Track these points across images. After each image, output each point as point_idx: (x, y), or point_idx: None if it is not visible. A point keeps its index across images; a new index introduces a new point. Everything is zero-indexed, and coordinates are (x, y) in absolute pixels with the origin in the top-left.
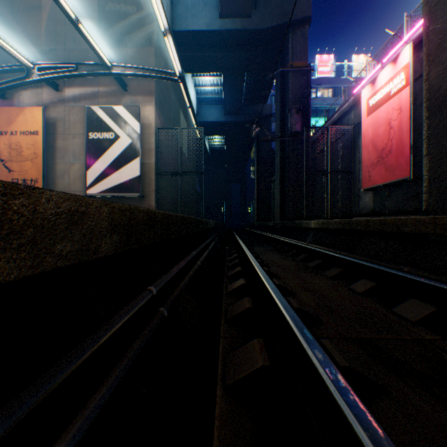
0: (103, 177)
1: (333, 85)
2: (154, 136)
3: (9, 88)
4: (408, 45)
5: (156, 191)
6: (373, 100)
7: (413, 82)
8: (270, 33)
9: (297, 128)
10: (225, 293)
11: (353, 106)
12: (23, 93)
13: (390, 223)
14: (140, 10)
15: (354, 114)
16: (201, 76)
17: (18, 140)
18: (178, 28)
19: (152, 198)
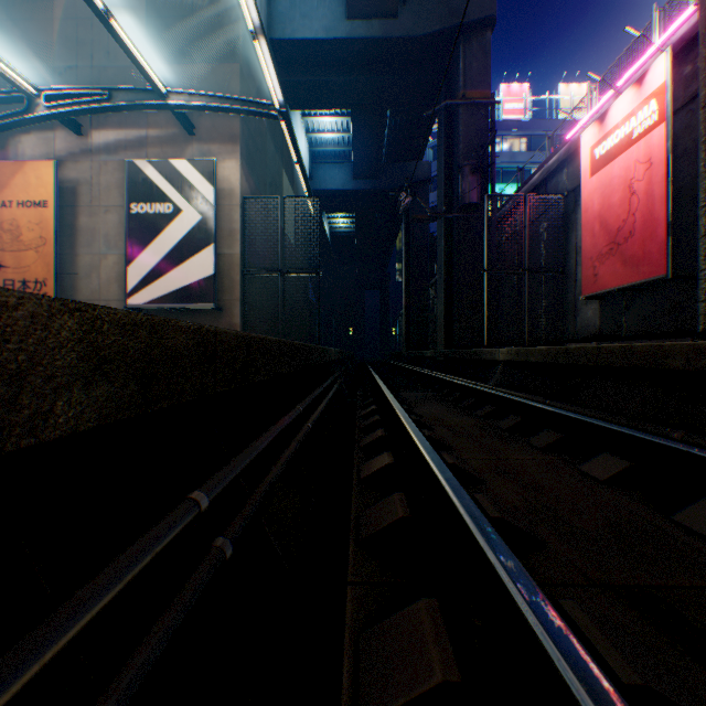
0: (153, 276)
1: (528, 132)
2: (238, 210)
3: None
4: (665, 54)
5: (241, 299)
6: (601, 149)
7: (671, 116)
8: (429, 43)
9: (474, 197)
10: (356, 481)
11: (566, 160)
12: (23, 138)
13: (642, 352)
14: (216, 2)
15: (567, 174)
16: (317, 116)
17: (14, 215)
18: (279, 36)
19: (236, 312)
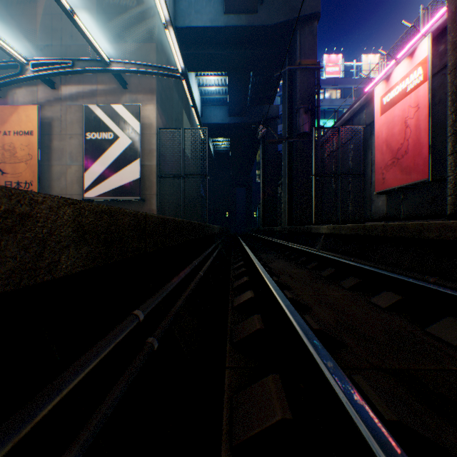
0: (101, 179)
1: (341, 86)
2: (155, 137)
3: (2, 85)
4: (427, 38)
5: (157, 194)
6: (387, 98)
7: (431, 77)
8: (277, 29)
9: (306, 128)
10: (230, 308)
11: (365, 105)
12: (17, 91)
13: (411, 228)
14: (141, 3)
15: (366, 114)
16: (205, 76)
17: (12, 140)
18: (181, 25)
19: (153, 202)
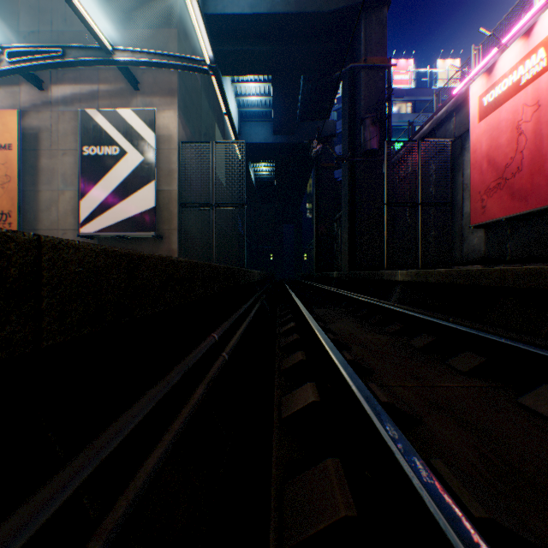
0: (102, 209)
1: (413, 98)
2: (176, 153)
3: None
4: None
5: (179, 229)
6: (489, 97)
7: None
8: (336, 18)
9: (374, 144)
10: (277, 421)
11: (454, 111)
12: None
13: None
14: None
15: (455, 123)
16: (244, 82)
17: None
18: (212, 11)
19: (174, 239)
